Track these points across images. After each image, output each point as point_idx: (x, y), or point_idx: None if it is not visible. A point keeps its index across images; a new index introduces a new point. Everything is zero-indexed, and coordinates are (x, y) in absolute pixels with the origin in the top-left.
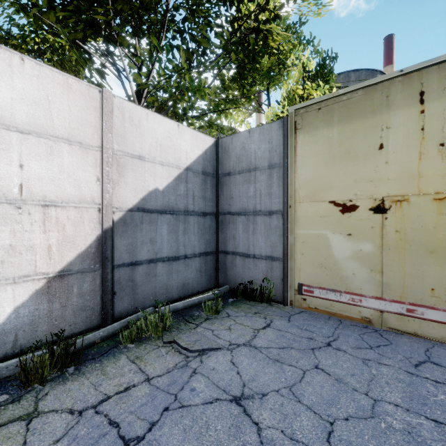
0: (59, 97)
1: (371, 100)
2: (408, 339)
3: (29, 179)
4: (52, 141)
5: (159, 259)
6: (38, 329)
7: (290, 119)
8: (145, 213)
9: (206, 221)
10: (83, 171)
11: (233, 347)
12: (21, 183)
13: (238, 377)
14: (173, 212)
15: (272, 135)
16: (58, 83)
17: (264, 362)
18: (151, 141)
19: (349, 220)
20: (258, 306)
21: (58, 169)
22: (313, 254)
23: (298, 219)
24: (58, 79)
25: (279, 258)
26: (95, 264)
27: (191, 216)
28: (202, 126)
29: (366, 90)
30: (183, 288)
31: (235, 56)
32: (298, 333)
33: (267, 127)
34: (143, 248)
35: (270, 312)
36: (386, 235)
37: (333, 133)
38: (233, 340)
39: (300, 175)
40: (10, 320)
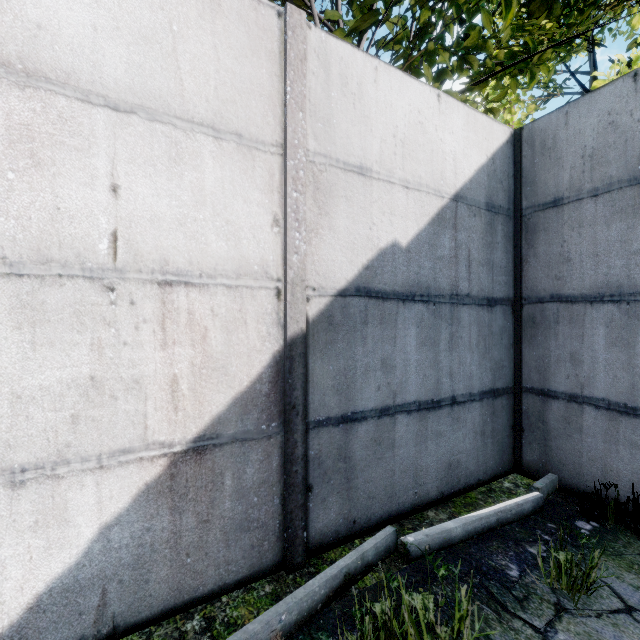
0: (195, 28)
1: None
2: None
3: (132, 220)
4: (180, 130)
5: (399, 407)
6: (151, 576)
7: None
8: (371, 300)
9: (494, 318)
10: (245, 201)
11: None
12: (114, 230)
13: None
14: (429, 299)
15: None
16: None
17: None
18: (384, 133)
19: None
20: None
21: (192, 197)
22: None
23: None
24: None
25: None
26: (268, 420)
27: (463, 306)
28: None
29: None
30: (448, 474)
31: None
32: None
33: None
34: (368, 382)
35: None
36: None
37: None
38: None
39: None
40: (90, 558)
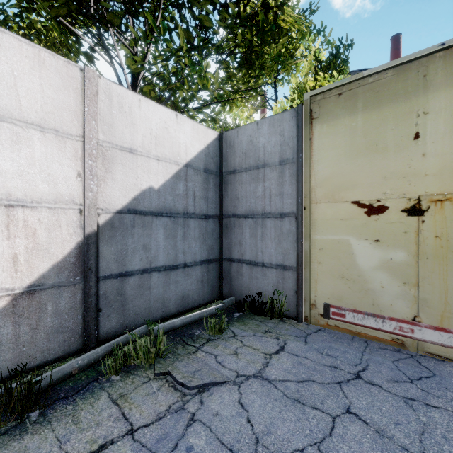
0: (28, 74)
1: (403, 80)
2: (452, 367)
3: None
4: (19, 126)
5: (154, 269)
6: (0, 358)
7: (305, 107)
8: (137, 215)
9: (209, 224)
10: (60, 164)
11: (241, 380)
12: None
13: (249, 427)
14: (171, 215)
15: (284, 126)
16: (27, 57)
17: (281, 403)
18: (144, 132)
19: (376, 224)
20: (268, 323)
21: (26, 161)
22: (333, 263)
23: (314, 222)
24: (27, 51)
25: (292, 267)
26: (75, 276)
27: (191, 219)
28: (204, 119)
29: (398, 69)
30: (182, 301)
31: (242, 36)
32: (319, 359)
33: (278, 118)
34: (135, 256)
35: (283, 330)
36: (423, 241)
37: (357, 122)
38: (240, 369)
39: (316, 171)
40: None
